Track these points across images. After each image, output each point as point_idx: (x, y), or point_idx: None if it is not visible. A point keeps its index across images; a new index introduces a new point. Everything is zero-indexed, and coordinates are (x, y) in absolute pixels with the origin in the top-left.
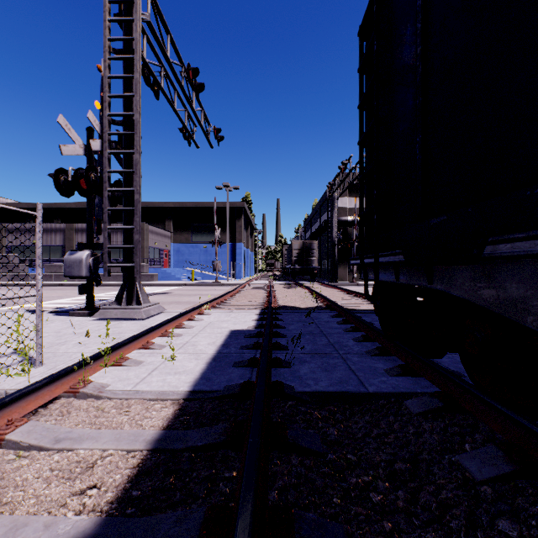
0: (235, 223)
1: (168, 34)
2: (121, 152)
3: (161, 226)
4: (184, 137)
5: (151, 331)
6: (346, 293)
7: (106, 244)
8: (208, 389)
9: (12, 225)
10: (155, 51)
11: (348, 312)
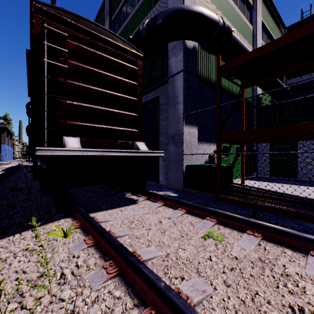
0: (1, 134)
1: None
2: None
3: None
4: None
5: None
6: None
7: None
8: (12, 167)
9: None
10: None
11: None
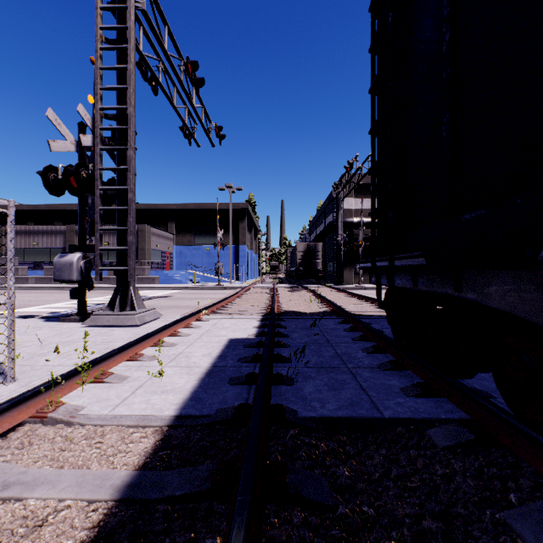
0: (239, 224)
1: (165, 26)
2: (114, 148)
3: (163, 228)
4: (184, 135)
5: (142, 341)
6: (352, 297)
7: (98, 246)
8: (197, 413)
9: None
10: (153, 44)
11: (356, 318)
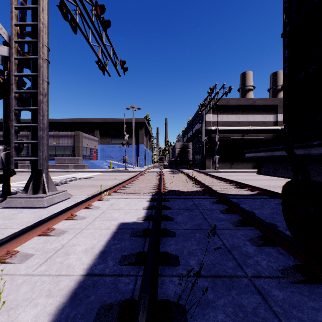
0: (139, 132)
1: None
2: (26, 58)
3: (92, 134)
4: (99, 67)
5: (25, 232)
6: (214, 178)
7: (12, 139)
8: None
9: None
10: None
11: (229, 201)
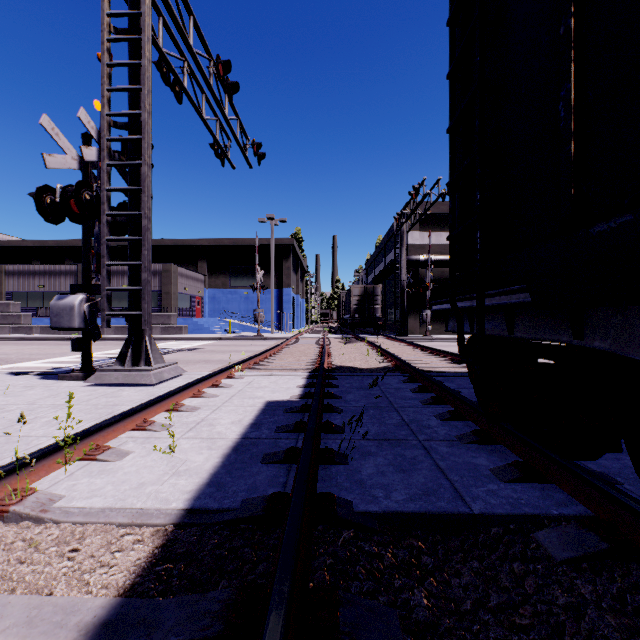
0: (282, 264)
1: (190, 16)
2: (124, 164)
3: (193, 268)
4: (216, 154)
5: (154, 404)
6: (419, 350)
7: (104, 285)
8: (215, 506)
9: (13, 267)
10: (176, 40)
11: (426, 376)
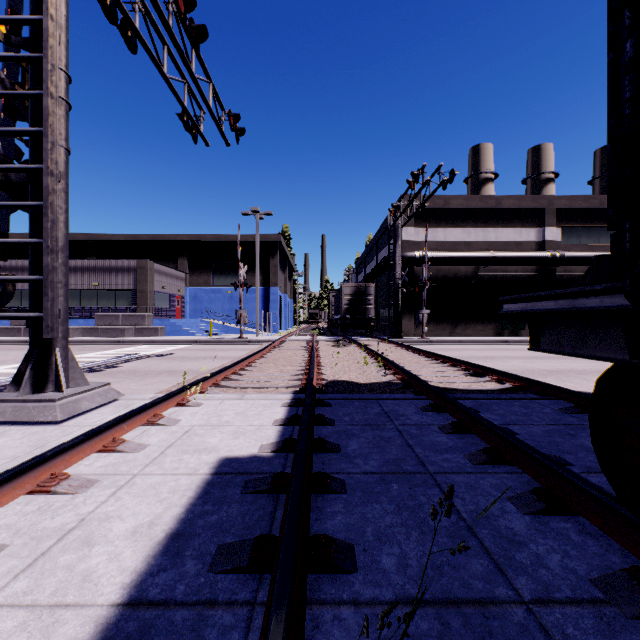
0: (269, 261)
1: None
2: (16, 94)
3: (173, 265)
4: (185, 127)
5: None
6: (420, 355)
7: None
8: None
9: None
10: None
11: (459, 406)
